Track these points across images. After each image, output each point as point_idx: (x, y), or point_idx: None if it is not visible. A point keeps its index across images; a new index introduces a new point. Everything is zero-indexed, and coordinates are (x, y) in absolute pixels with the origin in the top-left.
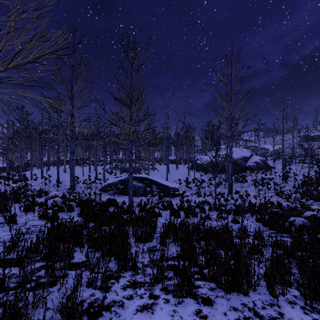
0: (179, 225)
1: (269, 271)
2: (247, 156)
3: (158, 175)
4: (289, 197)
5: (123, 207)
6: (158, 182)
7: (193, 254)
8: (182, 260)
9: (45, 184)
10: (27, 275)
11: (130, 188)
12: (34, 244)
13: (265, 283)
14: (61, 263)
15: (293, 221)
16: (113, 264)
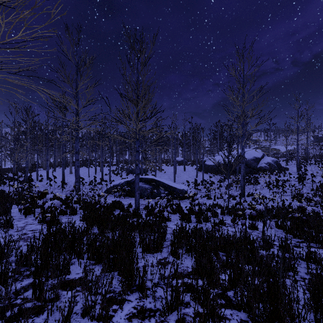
0: (191, 232)
1: (320, 302)
2: (258, 157)
3: (165, 177)
4: (310, 200)
5: (129, 210)
6: (166, 183)
7: (213, 271)
8: (201, 280)
9: (50, 185)
10: (10, 296)
11: (137, 190)
12: (24, 255)
13: (310, 314)
14: (55, 279)
15: (320, 228)
16: (117, 282)
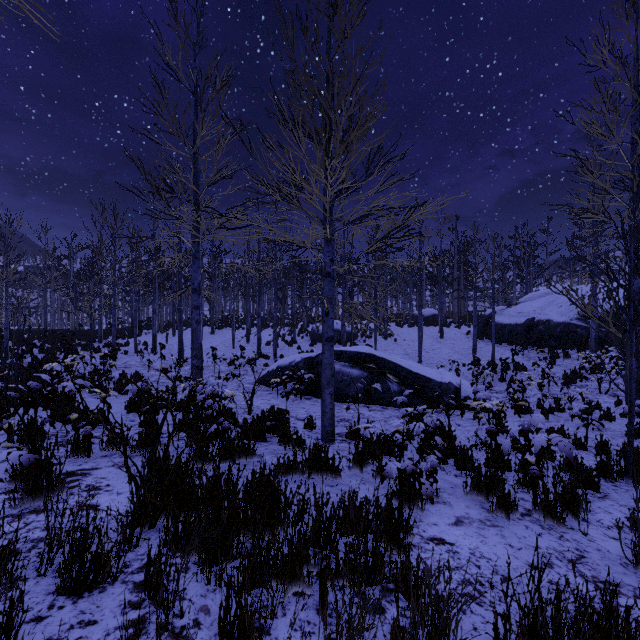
0: (588, 635)
1: None
2: None
3: (397, 351)
4: None
5: (303, 441)
6: (403, 367)
7: None
8: None
9: (148, 363)
10: None
11: (326, 385)
12: None
13: None
14: None
15: None
16: None
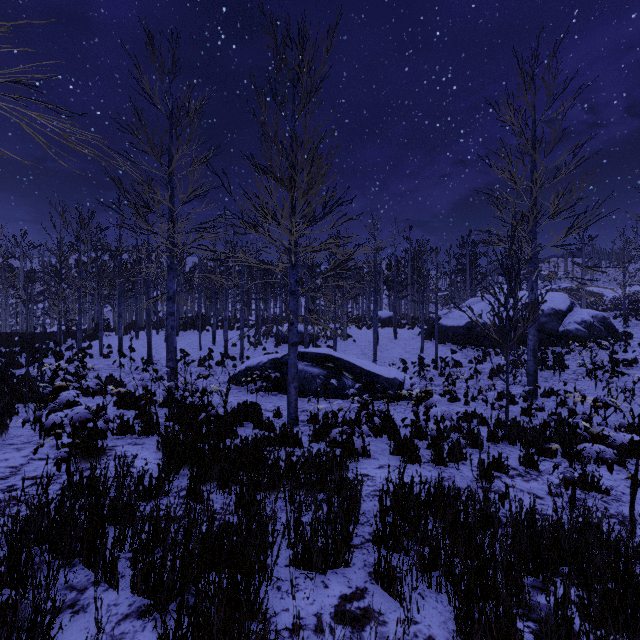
0: (427, 498)
1: None
2: (560, 309)
3: (355, 351)
4: None
5: (273, 425)
6: (357, 365)
7: None
8: None
9: (120, 365)
10: None
11: (292, 380)
12: None
13: None
14: None
15: None
16: None
